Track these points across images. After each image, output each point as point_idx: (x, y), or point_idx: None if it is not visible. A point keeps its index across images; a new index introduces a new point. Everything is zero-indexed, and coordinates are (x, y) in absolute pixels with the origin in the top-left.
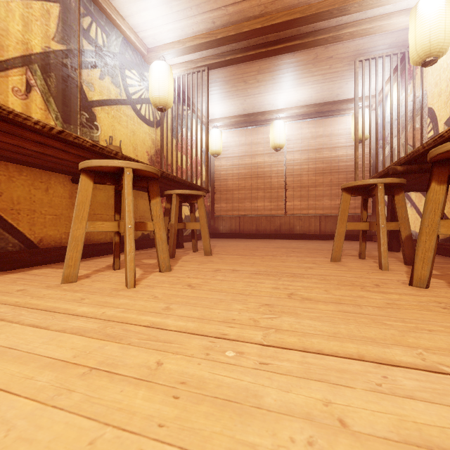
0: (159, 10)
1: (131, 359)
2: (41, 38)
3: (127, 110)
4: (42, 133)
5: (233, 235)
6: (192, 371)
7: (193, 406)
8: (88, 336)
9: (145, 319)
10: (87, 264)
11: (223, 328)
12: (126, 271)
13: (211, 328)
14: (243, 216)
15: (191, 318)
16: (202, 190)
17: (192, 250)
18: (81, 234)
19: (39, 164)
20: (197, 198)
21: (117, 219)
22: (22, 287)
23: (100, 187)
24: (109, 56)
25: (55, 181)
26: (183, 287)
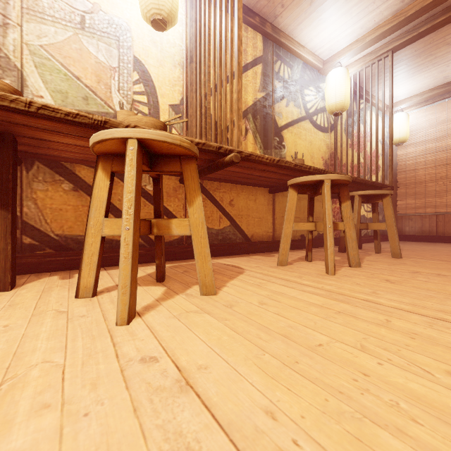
0: (338, 23)
1: (363, 314)
2: (252, 94)
3: (305, 125)
4: (268, 164)
5: (426, 237)
6: (419, 330)
7: (429, 345)
8: (323, 297)
9: (358, 296)
10: None
11: (442, 314)
12: (326, 262)
13: (427, 312)
14: (443, 213)
15: (402, 302)
16: (385, 188)
17: (373, 251)
18: (289, 232)
19: (253, 183)
20: (383, 197)
21: (310, 220)
22: (256, 265)
23: (286, 194)
24: (292, 85)
25: (259, 193)
26: (381, 281)
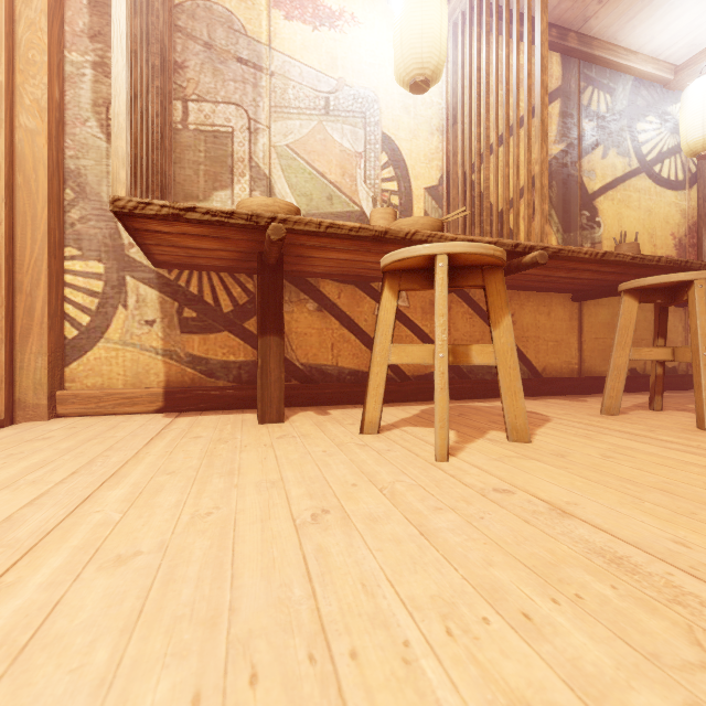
0: None
1: None
2: None
3: (639, 182)
4: (587, 260)
5: None
6: None
7: None
8: (705, 457)
9: None
10: (600, 400)
11: None
12: (698, 410)
13: None
14: None
15: None
16: None
17: None
18: (623, 362)
19: (548, 287)
20: None
21: (660, 344)
22: (563, 411)
23: (603, 302)
24: (613, 120)
25: (555, 302)
26: None
